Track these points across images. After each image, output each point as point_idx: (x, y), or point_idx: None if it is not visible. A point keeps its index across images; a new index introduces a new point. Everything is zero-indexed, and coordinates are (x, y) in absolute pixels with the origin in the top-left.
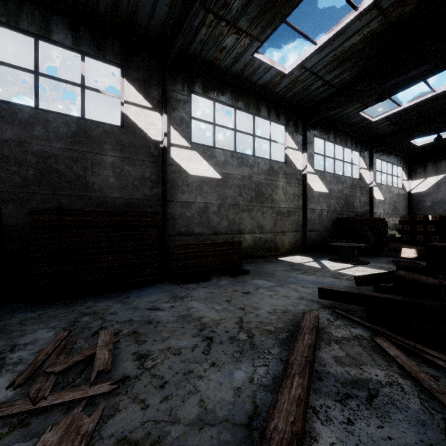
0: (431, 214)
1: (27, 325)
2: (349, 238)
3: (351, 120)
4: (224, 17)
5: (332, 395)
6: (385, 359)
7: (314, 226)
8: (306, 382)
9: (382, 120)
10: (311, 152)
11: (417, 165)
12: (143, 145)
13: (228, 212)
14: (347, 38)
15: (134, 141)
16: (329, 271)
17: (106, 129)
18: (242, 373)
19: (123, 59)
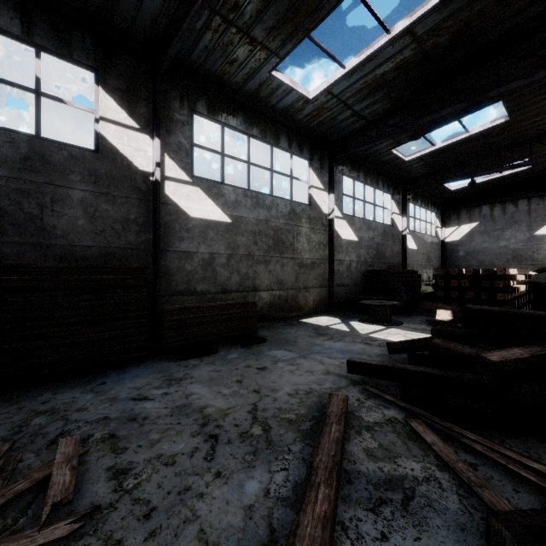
0: (464, 265)
1: None
2: (381, 294)
3: (383, 157)
4: (234, 22)
5: (363, 502)
6: (421, 447)
7: (342, 280)
8: (334, 492)
9: (415, 160)
10: (338, 193)
11: (450, 211)
12: (126, 178)
13: (240, 265)
14: (379, 64)
15: (114, 171)
16: (359, 335)
17: (74, 153)
18: (256, 484)
19: (98, 61)
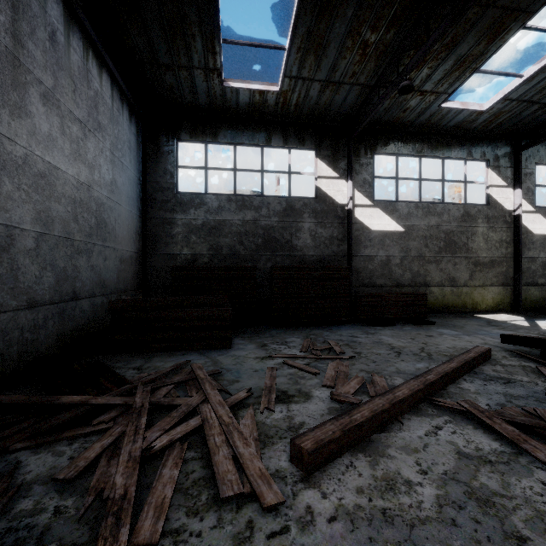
0: None
1: (282, 335)
2: None
3: None
4: None
5: (479, 378)
6: (538, 375)
7: (535, 279)
8: (460, 365)
9: None
10: (528, 186)
11: None
12: (331, 210)
13: (411, 265)
14: None
15: (325, 207)
16: (539, 330)
17: (305, 202)
18: (421, 365)
19: (317, 143)
